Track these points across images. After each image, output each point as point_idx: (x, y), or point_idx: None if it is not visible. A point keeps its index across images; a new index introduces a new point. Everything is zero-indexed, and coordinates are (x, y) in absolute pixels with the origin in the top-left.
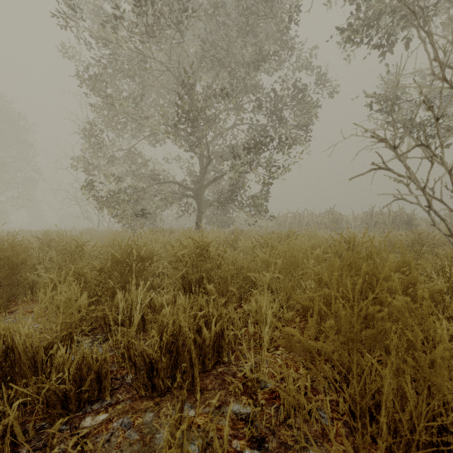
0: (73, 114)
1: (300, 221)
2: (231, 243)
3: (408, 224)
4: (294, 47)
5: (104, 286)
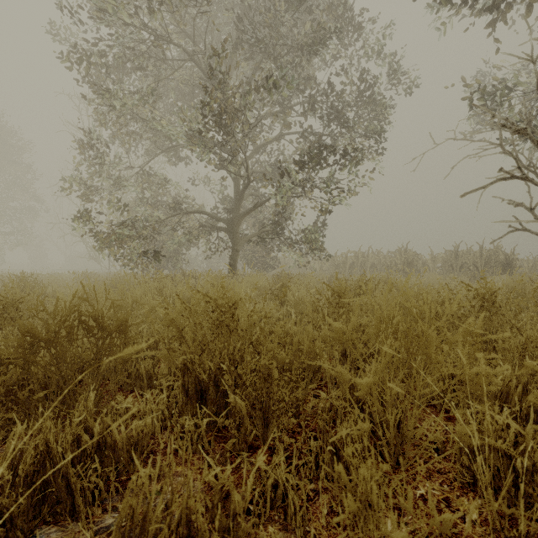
0: (75, 127)
1: (363, 262)
2: (276, 292)
3: (507, 265)
4: (362, 26)
5: (4, 399)
